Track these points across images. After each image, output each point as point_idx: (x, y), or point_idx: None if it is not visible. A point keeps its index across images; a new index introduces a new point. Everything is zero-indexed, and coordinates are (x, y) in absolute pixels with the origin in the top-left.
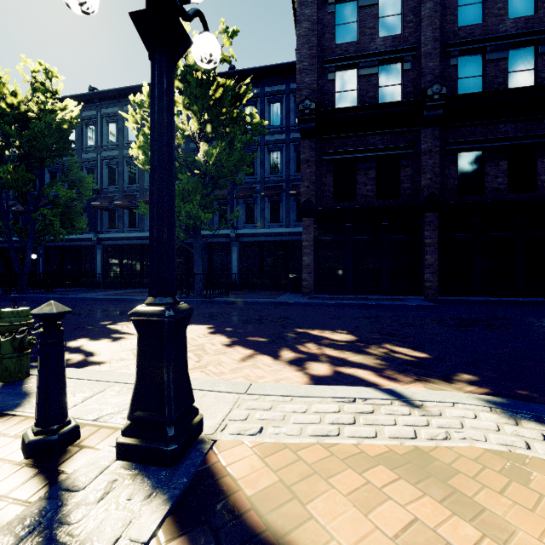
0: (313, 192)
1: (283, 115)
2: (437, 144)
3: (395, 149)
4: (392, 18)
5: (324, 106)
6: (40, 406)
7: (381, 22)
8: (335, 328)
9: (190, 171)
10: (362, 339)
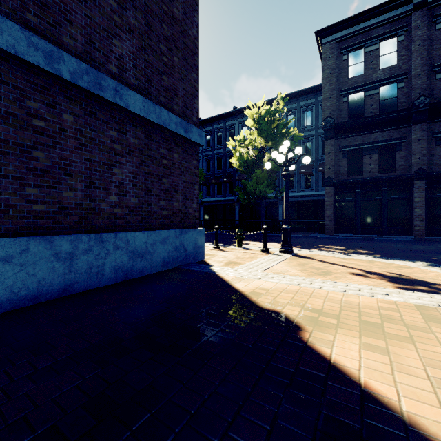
0: (333, 171)
1: (313, 118)
2: (424, 134)
3: (391, 140)
4: (389, 55)
5: (340, 118)
6: (264, 244)
7: (381, 59)
8: (338, 245)
9: (259, 166)
10: (348, 248)
